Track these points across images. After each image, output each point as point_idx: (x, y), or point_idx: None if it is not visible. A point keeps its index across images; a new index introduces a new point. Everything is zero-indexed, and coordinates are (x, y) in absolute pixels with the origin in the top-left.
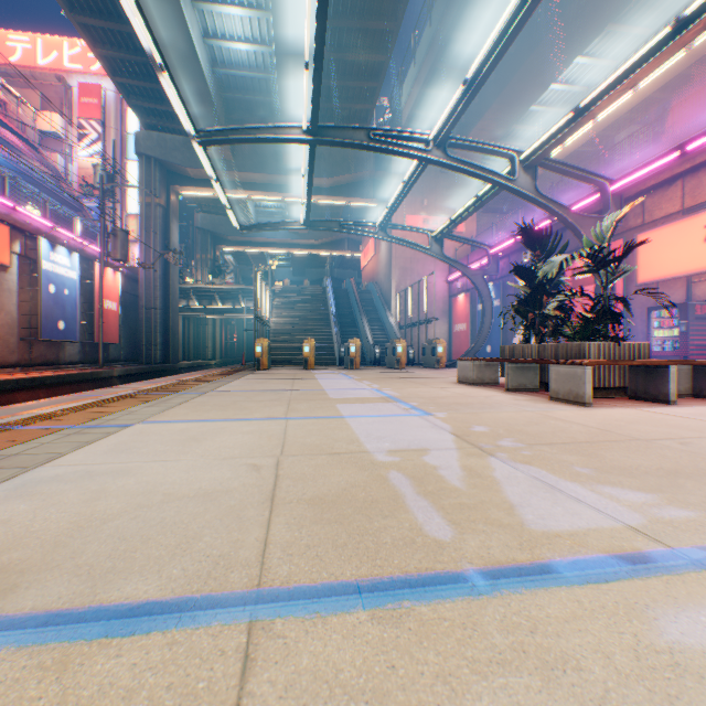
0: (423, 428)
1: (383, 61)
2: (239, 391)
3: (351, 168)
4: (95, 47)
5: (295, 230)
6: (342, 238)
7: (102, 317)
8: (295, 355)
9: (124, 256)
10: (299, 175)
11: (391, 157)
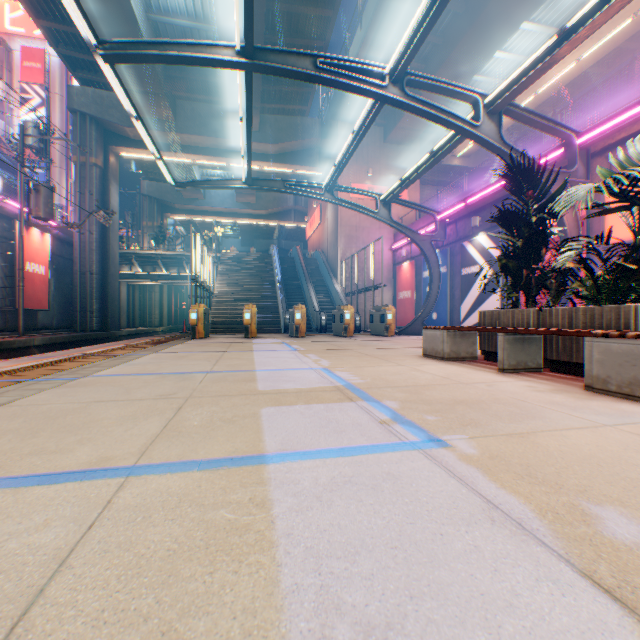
0: (472, 530)
1: (330, 16)
2: (131, 374)
3: (297, 134)
4: None
5: (236, 188)
6: (289, 209)
7: (22, 280)
8: (238, 322)
9: (47, 214)
10: (244, 140)
11: (336, 125)
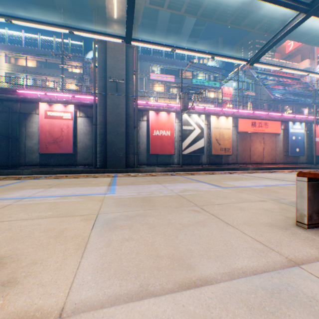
0: None
1: None
2: None
3: None
4: (309, 43)
5: None
6: None
7: (313, 145)
8: None
9: None
10: None
11: None
